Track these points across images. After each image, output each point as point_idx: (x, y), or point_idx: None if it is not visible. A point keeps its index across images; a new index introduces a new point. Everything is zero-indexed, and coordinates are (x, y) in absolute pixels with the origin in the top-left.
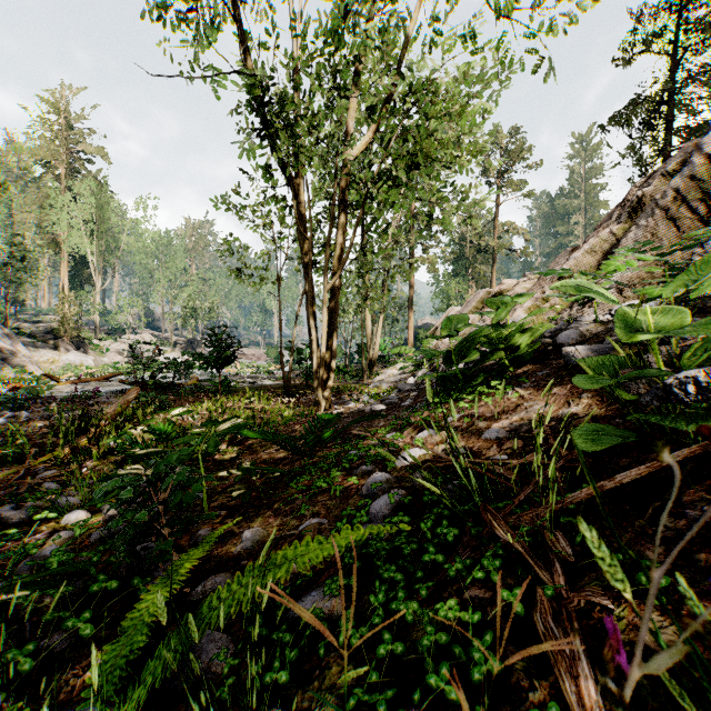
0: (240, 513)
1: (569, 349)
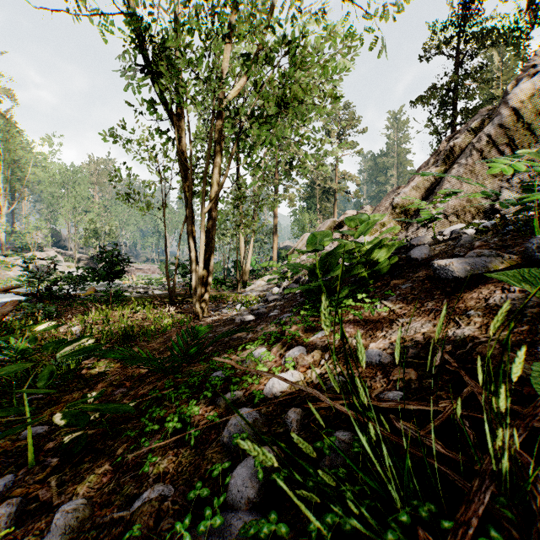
0: (73, 464)
1: (442, 262)
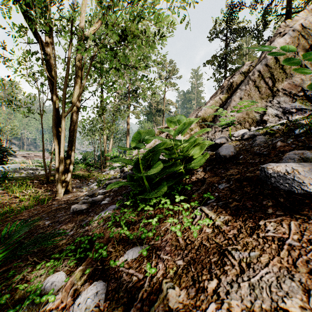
0: None
1: (279, 168)
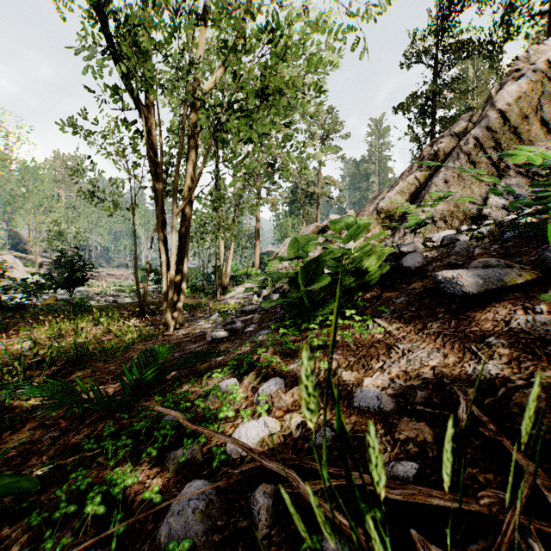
0: None
1: (447, 274)
